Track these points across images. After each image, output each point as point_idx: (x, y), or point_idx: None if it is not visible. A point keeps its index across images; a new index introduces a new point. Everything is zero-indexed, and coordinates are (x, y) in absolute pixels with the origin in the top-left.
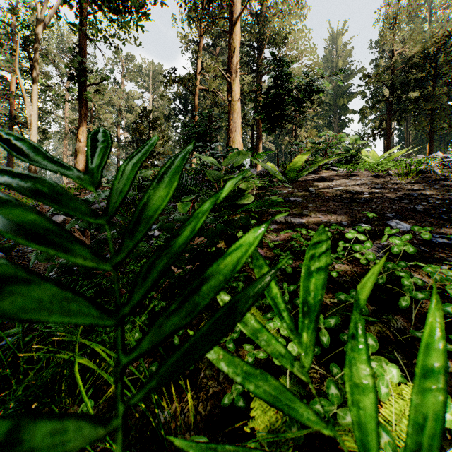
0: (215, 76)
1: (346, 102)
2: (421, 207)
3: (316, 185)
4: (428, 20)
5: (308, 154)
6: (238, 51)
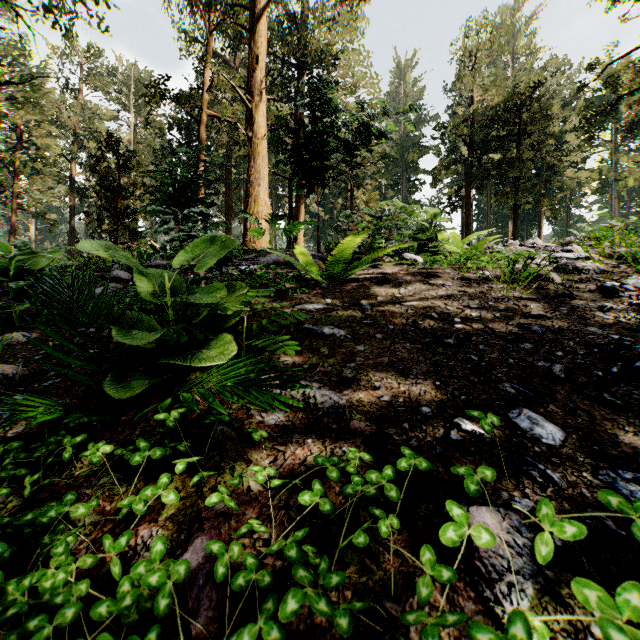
0: (235, 99)
1: (416, 157)
2: (560, 366)
3: (373, 293)
4: (511, 65)
5: (364, 234)
6: (263, 62)
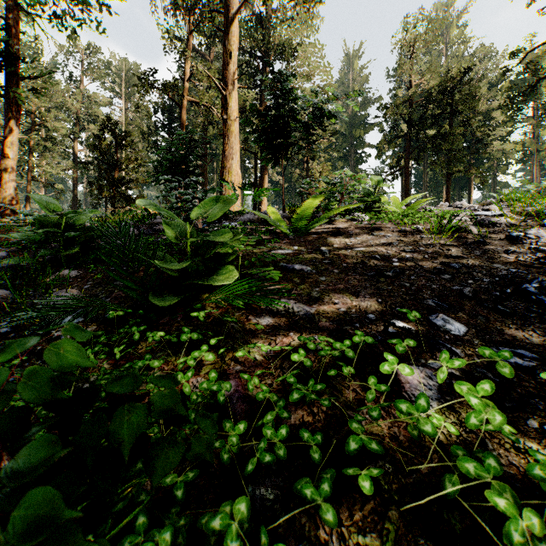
0: (210, 87)
1: (363, 133)
2: (469, 289)
3: (330, 242)
4: (444, 53)
5: (321, 197)
6: (236, 57)
